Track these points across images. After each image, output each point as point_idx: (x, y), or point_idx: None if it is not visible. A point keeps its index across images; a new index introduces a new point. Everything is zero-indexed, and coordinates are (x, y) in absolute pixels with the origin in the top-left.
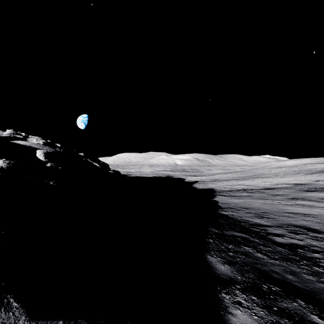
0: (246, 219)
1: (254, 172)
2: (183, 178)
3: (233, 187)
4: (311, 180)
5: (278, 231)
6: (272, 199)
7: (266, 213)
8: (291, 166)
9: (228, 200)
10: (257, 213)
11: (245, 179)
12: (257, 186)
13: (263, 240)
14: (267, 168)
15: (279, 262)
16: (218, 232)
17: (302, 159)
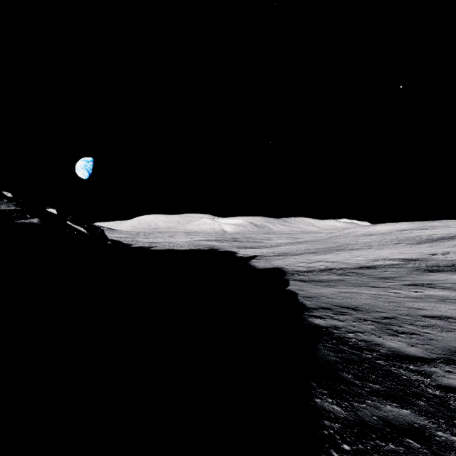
0: (369, 340)
1: (335, 242)
2: (234, 252)
3: (311, 264)
4: (424, 254)
5: None
6: (382, 287)
7: (394, 319)
8: (384, 233)
9: (312, 289)
10: (379, 320)
11: (325, 253)
12: (347, 263)
13: None
14: (352, 236)
15: None
16: (346, 413)
17: (397, 224)
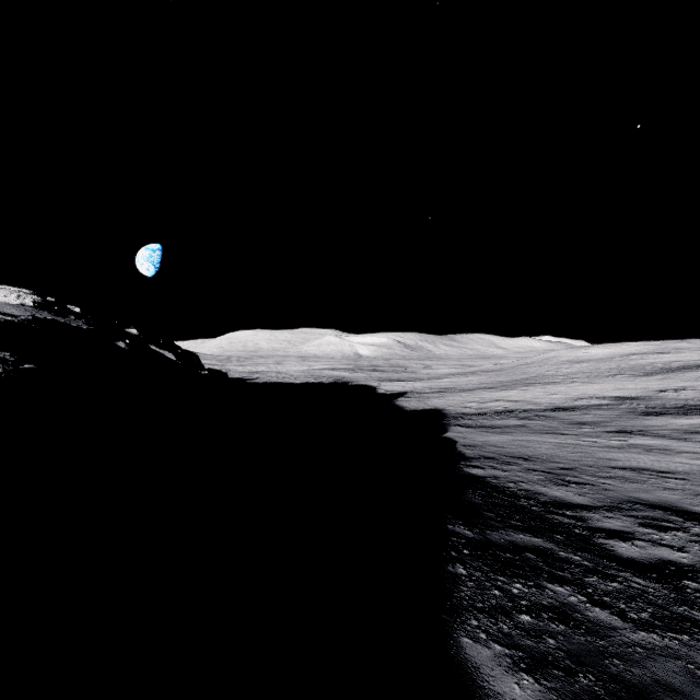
0: (531, 490)
1: (525, 373)
2: (373, 387)
3: (484, 405)
4: (649, 390)
5: (615, 521)
6: (575, 434)
7: (572, 470)
8: (601, 360)
9: (478, 437)
10: (552, 471)
11: (508, 388)
12: (536, 403)
13: (589, 553)
14: (551, 364)
15: (661, 638)
16: (475, 535)
17: (623, 345)
